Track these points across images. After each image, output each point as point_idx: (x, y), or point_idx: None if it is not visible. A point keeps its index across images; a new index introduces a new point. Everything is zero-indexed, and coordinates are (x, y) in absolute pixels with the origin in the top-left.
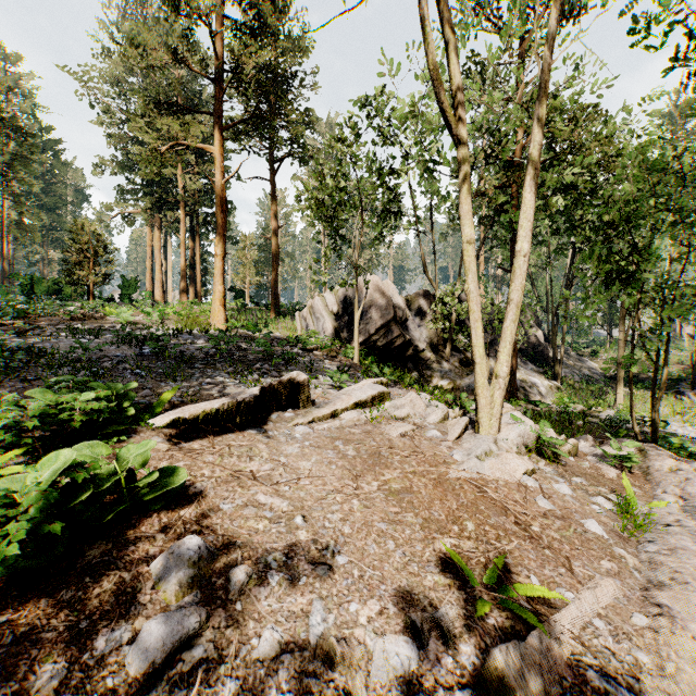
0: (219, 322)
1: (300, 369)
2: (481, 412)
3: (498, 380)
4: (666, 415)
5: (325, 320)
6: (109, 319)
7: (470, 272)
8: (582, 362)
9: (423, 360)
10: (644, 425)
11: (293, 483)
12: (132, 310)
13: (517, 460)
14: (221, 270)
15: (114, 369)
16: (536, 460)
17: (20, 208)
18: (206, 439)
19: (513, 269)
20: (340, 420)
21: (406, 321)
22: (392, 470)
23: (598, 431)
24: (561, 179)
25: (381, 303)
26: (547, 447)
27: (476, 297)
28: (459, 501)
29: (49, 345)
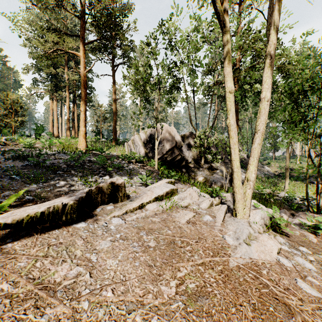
0: (82, 147)
1: (124, 173)
2: (237, 203)
3: (249, 182)
4: (311, 195)
5: (140, 146)
6: (20, 145)
7: (230, 112)
8: (263, 168)
9: (190, 167)
10: (305, 201)
11: (93, 296)
12: (34, 140)
13: (270, 241)
14: (83, 119)
15: None
16: (272, 234)
17: None
18: (32, 237)
19: (259, 110)
20: (145, 210)
21: (181, 147)
22: (185, 263)
23: (281, 204)
24: (258, 77)
25: (169, 138)
26: (277, 224)
27: (235, 128)
28: (250, 303)
29: None
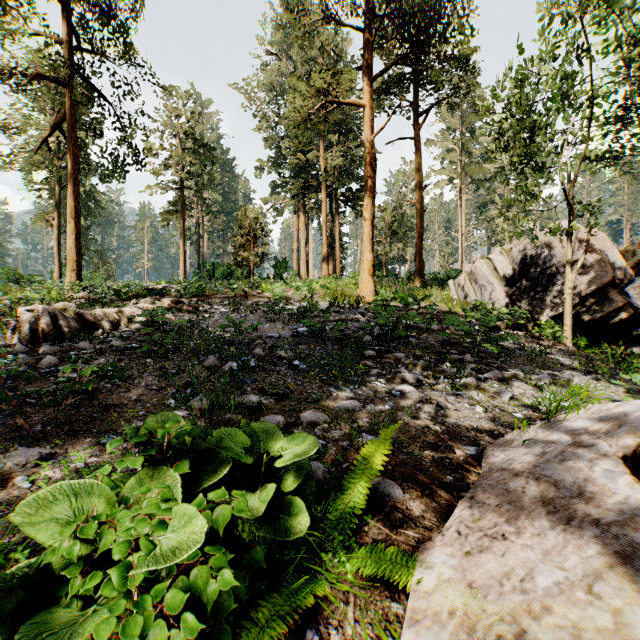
0: (367, 294)
1: (517, 361)
2: None
3: None
4: None
5: (494, 287)
6: (264, 295)
7: None
8: None
9: None
10: None
11: None
12: (283, 285)
13: None
14: (369, 236)
15: (267, 357)
16: None
17: (205, 208)
18: None
19: None
20: None
21: (626, 284)
22: None
23: None
24: None
25: (588, 260)
26: None
27: None
28: None
29: (209, 322)
